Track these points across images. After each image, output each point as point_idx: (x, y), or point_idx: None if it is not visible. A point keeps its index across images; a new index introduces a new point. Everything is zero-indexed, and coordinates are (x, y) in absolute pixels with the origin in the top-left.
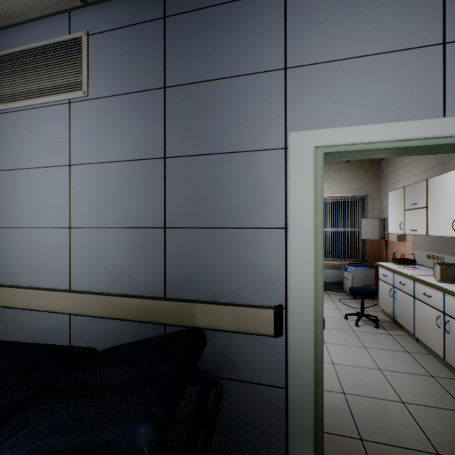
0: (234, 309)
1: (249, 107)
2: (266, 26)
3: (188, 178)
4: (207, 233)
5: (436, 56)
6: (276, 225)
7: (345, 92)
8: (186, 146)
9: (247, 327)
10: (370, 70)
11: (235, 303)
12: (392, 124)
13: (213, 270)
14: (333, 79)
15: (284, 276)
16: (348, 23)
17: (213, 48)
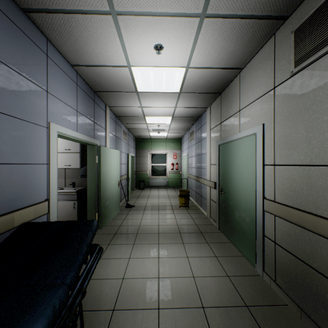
0: (34, 207)
1: (35, 101)
2: (42, 66)
3: (3, 128)
4: (15, 167)
5: (76, 114)
6: (45, 162)
7: (62, 113)
8: (1, 106)
9: (39, 214)
10: (67, 109)
11: (34, 204)
12: (72, 131)
13: (18, 190)
14: (59, 106)
15: (47, 185)
16: (63, 88)
17: (18, 53)
